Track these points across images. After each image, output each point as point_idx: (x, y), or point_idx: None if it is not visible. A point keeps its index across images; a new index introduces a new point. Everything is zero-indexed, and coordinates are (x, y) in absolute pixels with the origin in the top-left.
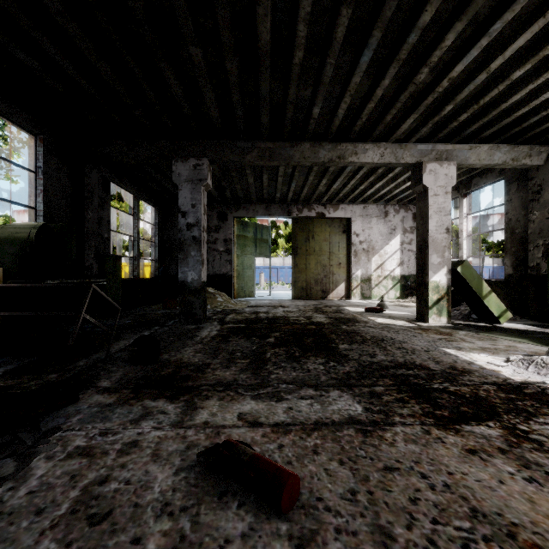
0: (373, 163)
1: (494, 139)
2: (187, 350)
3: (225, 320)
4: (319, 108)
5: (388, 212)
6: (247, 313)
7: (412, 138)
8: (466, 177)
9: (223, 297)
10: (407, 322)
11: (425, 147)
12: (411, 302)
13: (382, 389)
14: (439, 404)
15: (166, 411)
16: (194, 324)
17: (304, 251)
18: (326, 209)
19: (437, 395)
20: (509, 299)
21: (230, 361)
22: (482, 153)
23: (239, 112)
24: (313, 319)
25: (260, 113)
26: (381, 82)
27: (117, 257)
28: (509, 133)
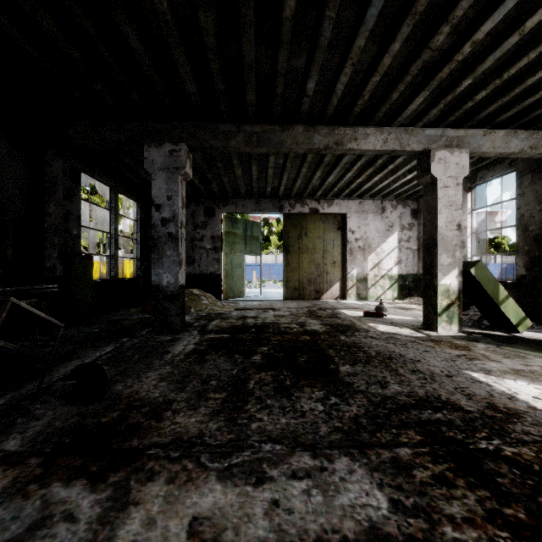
0: (375, 150)
1: (510, 124)
2: (150, 376)
3: (207, 328)
4: (314, 82)
5: (385, 208)
6: (233, 318)
7: (419, 122)
8: (470, 170)
9: (209, 299)
10: (413, 331)
11: (433, 133)
12: (410, 303)
13: (408, 452)
14: (503, 489)
15: (76, 513)
16: (170, 334)
17: (296, 249)
18: (320, 205)
19: (492, 468)
20: (521, 303)
21: (200, 396)
22: (497, 139)
23: (220, 87)
24: (307, 326)
25: (245, 88)
26: (390, 47)
27: (87, 256)
28: (528, 116)
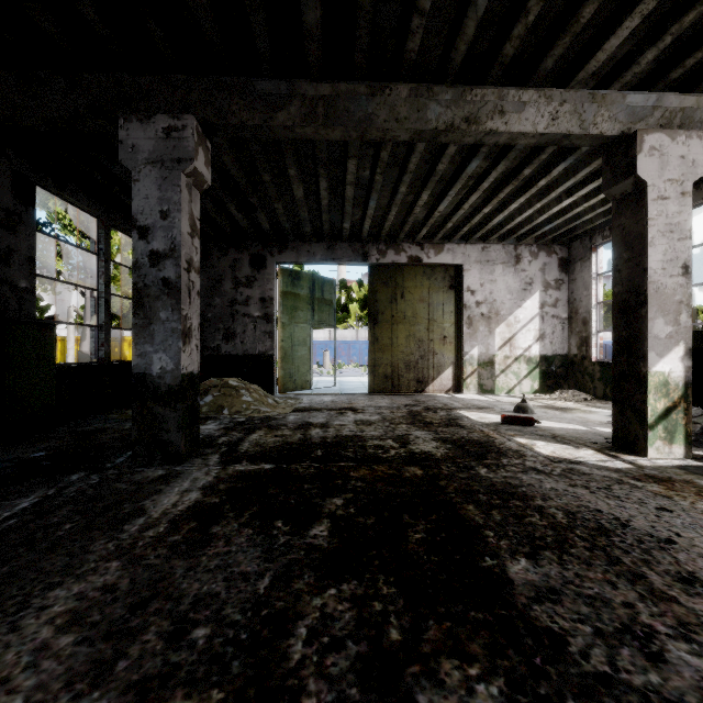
0: (535, 134)
1: None
2: (50, 604)
3: (238, 449)
4: None
5: (520, 256)
6: (288, 428)
7: (613, 83)
8: None
9: (253, 393)
10: (602, 455)
11: (640, 101)
12: (562, 400)
13: None
14: None
15: None
16: (165, 464)
17: (388, 318)
18: (423, 251)
19: None
20: None
21: None
22: None
23: None
24: (412, 445)
25: None
26: None
27: (43, 325)
28: None
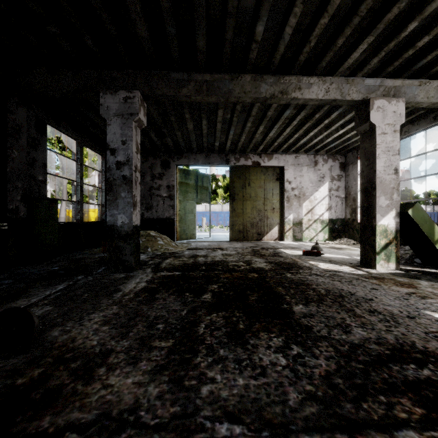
0: (317, 100)
1: None
2: (93, 318)
3: (160, 266)
4: (264, 24)
5: (317, 161)
6: (185, 257)
7: (358, 73)
8: None
9: (164, 240)
10: (352, 269)
11: (372, 83)
12: (340, 244)
13: None
14: None
15: None
16: (124, 272)
17: (240, 197)
18: (261, 158)
19: None
20: None
21: (143, 344)
22: (431, 89)
23: (171, 30)
24: (253, 264)
25: (195, 32)
26: None
27: (51, 200)
28: None
